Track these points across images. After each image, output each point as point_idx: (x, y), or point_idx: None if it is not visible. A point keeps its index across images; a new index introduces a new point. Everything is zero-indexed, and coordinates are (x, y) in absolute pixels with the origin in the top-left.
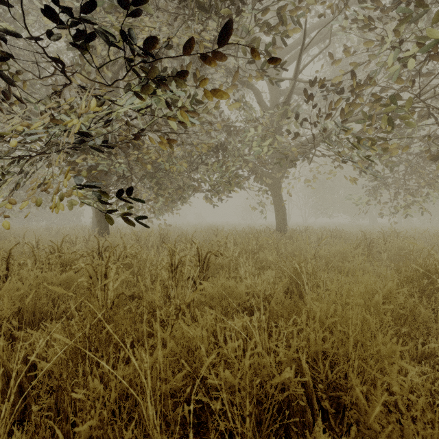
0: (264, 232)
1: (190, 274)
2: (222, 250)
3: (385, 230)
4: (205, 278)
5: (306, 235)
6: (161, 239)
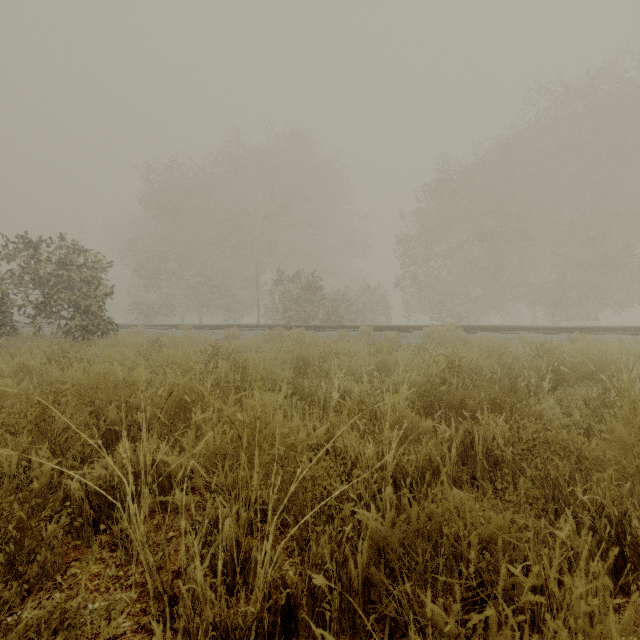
0: None
1: None
2: None
3: None
4: None
5: None
6: None
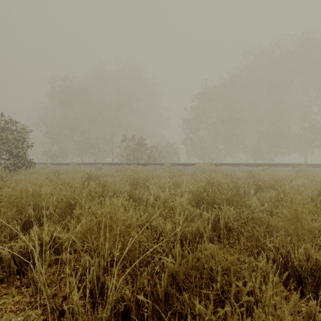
0: None
1: None
2: None
3: None
4: None
5: None
6: None
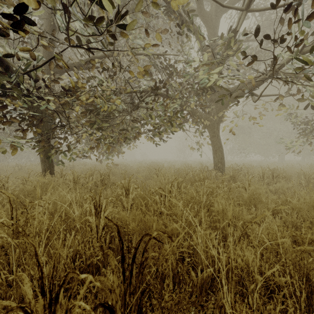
0: (203, 171)
1: (124, 231)
2: (166, 203)
3: (311, 168)
4: (136, 292)
5: (243, 174)
6: (102, 178)
